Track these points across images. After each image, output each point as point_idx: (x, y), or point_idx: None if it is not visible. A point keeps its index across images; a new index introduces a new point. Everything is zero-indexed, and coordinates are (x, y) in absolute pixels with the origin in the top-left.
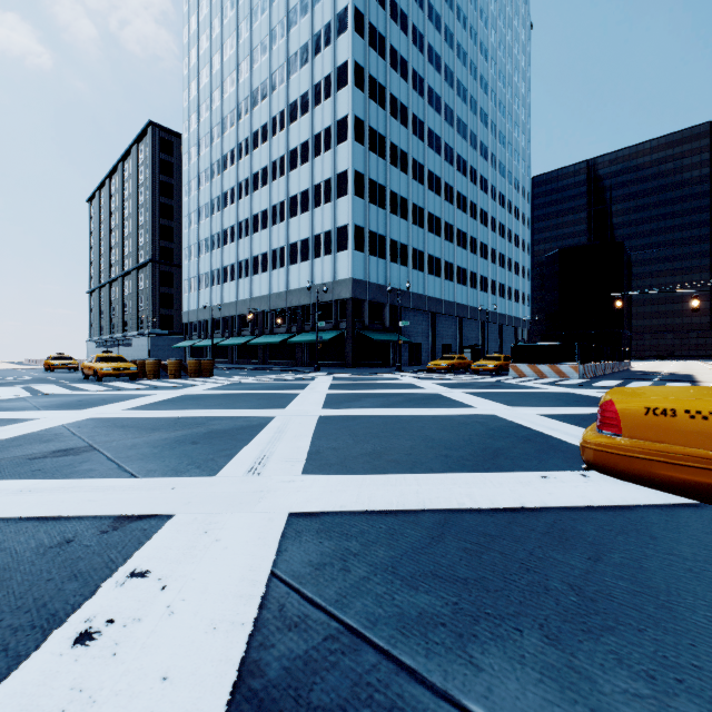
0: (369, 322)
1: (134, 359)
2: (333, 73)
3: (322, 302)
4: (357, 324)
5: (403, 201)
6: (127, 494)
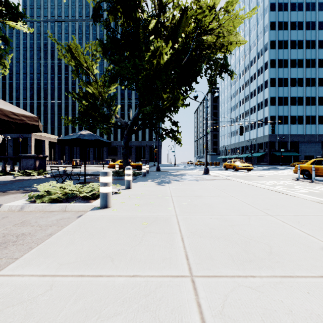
0: (278, 148)
1: (203, 162)
2: (263, 66)
3: (259, 143)
4: (272, 150)
5: (299, 98)
6: (199, 169)
